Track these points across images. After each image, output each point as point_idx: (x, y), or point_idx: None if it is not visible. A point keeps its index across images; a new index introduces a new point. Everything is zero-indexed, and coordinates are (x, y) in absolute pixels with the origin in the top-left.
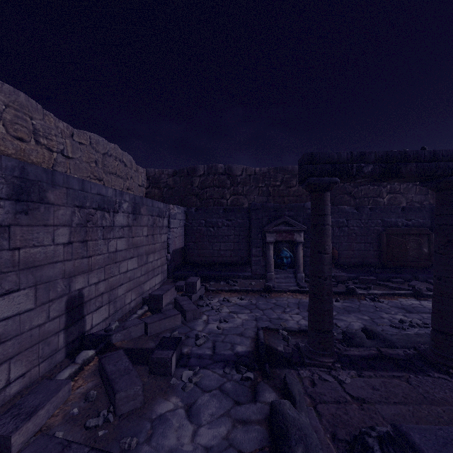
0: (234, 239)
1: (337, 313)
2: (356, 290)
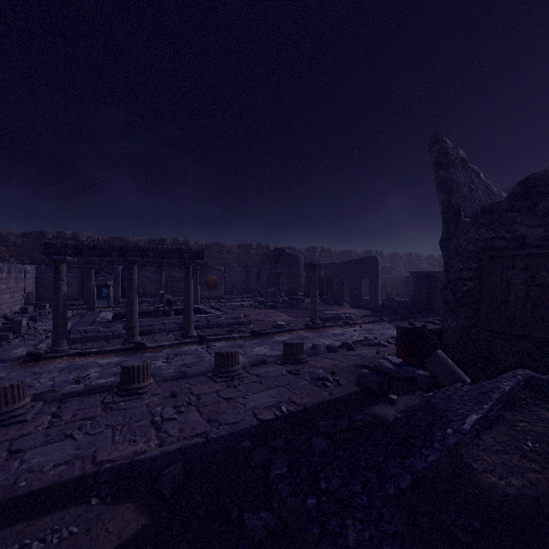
0: (76, 285)
1: None
2: None
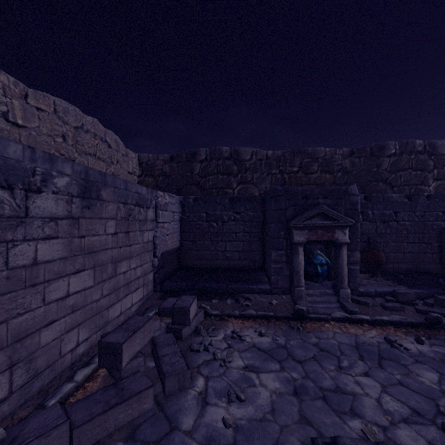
0: (244, 237)
1: (441, 376)
2: (442, 320)
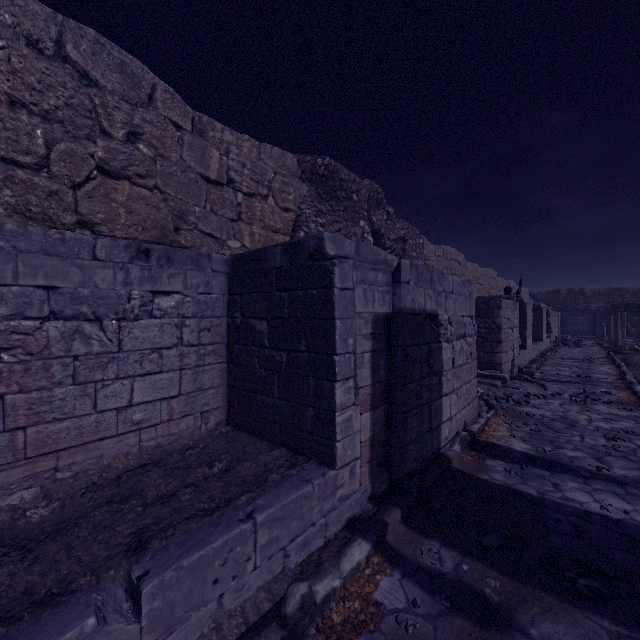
0: (586, 325)
1: None
2: None
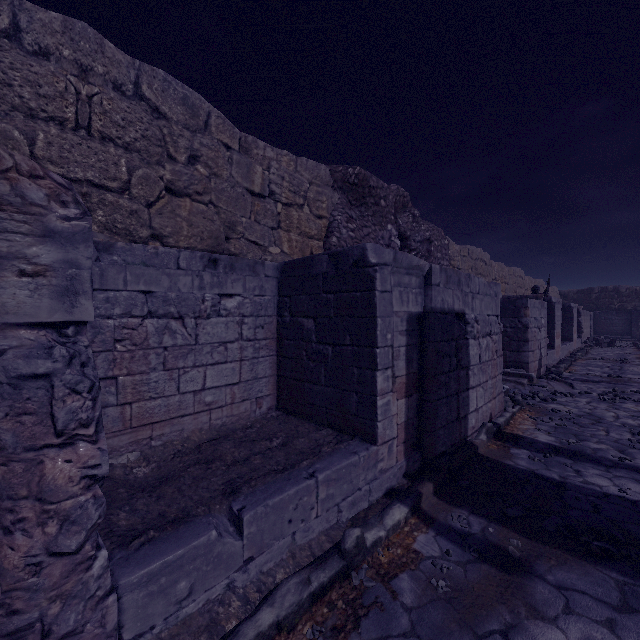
0: (621, 325)
1: None
2: None
